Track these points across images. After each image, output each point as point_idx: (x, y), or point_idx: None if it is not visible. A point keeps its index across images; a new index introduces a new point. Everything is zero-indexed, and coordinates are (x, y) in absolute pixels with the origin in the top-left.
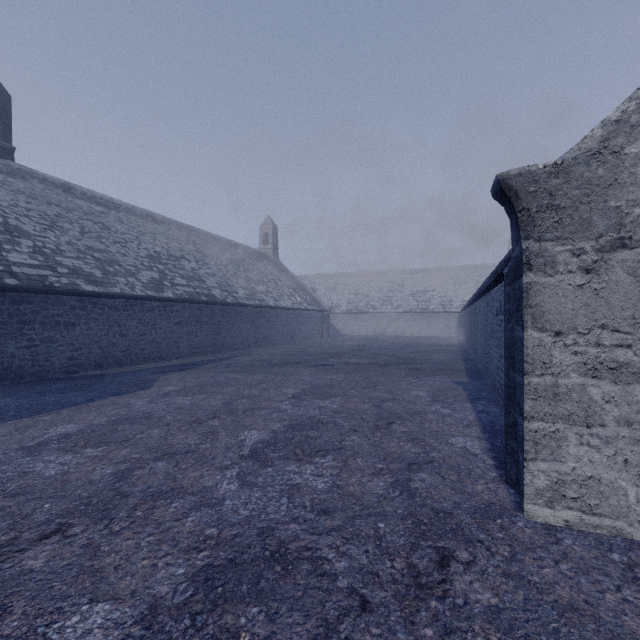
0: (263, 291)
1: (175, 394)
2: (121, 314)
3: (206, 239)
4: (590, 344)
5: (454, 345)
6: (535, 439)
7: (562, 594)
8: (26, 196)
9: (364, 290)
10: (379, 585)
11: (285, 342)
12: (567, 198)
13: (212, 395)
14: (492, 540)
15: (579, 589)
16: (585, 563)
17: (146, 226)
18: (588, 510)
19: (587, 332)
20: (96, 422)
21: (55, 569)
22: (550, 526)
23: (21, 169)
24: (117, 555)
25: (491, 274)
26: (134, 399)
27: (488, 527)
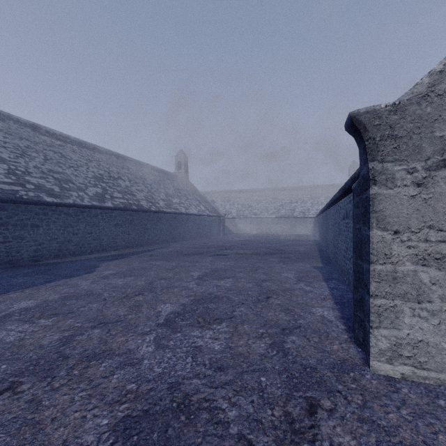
0: (177, 202)
1: (111, 277)
2: (73, 218)
3: (137, 165)
4: (420, 240)
5: (311, 240)
6: (379, 312)
7: (405, 436)
8: (4, 132)
9: (248, 202)
10: (262, 431)
11: (193, 238)
12: (403, 130)
13: (139, 277)
14: (348, 390)
15: (417, 431)
16: (420, 408)
17: (93, 155)
18: (419, 366)
19: (418, 231)
20: (50, 298)
21: (3, 422)
22: (390, 378)
23: (0, 113)
24: (55, 408)
25: (340, 189)
26: (81, 280)
27: (344, 379)
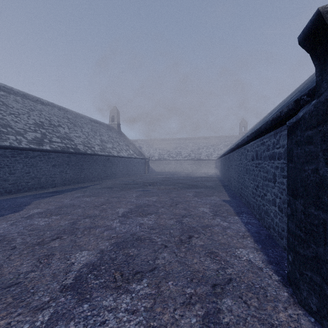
0: (110, 147)
1: (36, 216)
2: (10, 159)
3: (76, 116)
4: None
5: (215, 177)
6: None
7: None
8: None
9: (167, 148)
10: None
11: (123, 176)
12: None
13: (64, 216)
14: None
15: None
16: None
17: (35, 106)
18: None
19: None
20: None
21: None
22: None
23: None
24: None
25: (251, 133)
26: (1, 222)
27: None
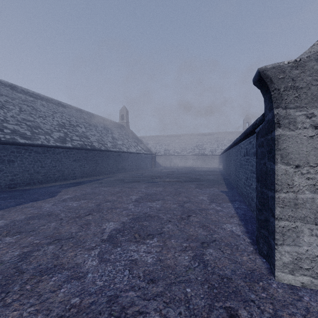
0: (121, 144)
1: (69, 200)
2: (41, 155)
3: (91, 116)
4: (317, 173)
5: (218, 171)
6: (283, 232)
7: None
8: None
9: (172, 144)
10: None
11: (132, 170)
12: (303, 82)
13: (90, 200)
14: (260, 299)
15: None
16: None
17: (58, 109)
18: (316, 276)
19: (316, 165)
20: (18, 218)
21: None
22: (292, 286)
23: None
24: None
25: (242, 134)
26: (44, 203)
27: (255, 289)
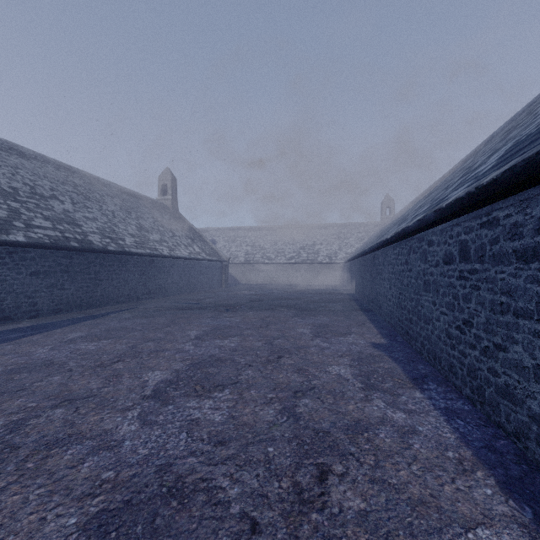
0: (157, 240)
1: None
2: None
3: (92, 183)
4: None
5: (344, 293)
6: None
7: None
8: None
9: (260, 243)
10: None
11: (181, 292)
12: None
13: (7, 399)
14: None
15: None
16: None
17: (5, 158)
18: None
19: None
20: None
21: None
22: None
23: None
24: None
25: (454, 201)
26: None
27: None
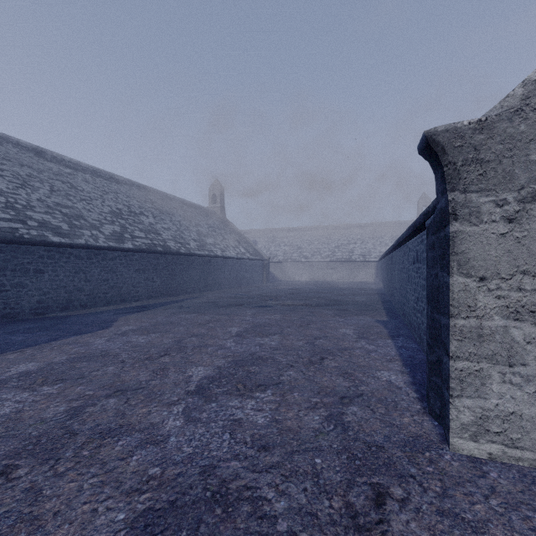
0: (212, 243)
1: (131, 333)
2: (86, 262)
3: (163, 198)
4: (512, 289)
5: (373, 289)
6: (460, 377)
7: (496, 533)
8: (1, 158)
9: (297, 243)
10: (318, 528)
11: (231, 286)
12: (491, 152)
13: (165, 334)
14: (423, 475)
15: (512, 527)
16: (513, 498)
17: (110, 186)
18: (510, 444)
19: (509, 277)
20: (56, 360)
21: None
22: (475, 459)
23: None
24: (58, 500)
25: (409, 227)
26: (94, 338)
27: (418, 461)
